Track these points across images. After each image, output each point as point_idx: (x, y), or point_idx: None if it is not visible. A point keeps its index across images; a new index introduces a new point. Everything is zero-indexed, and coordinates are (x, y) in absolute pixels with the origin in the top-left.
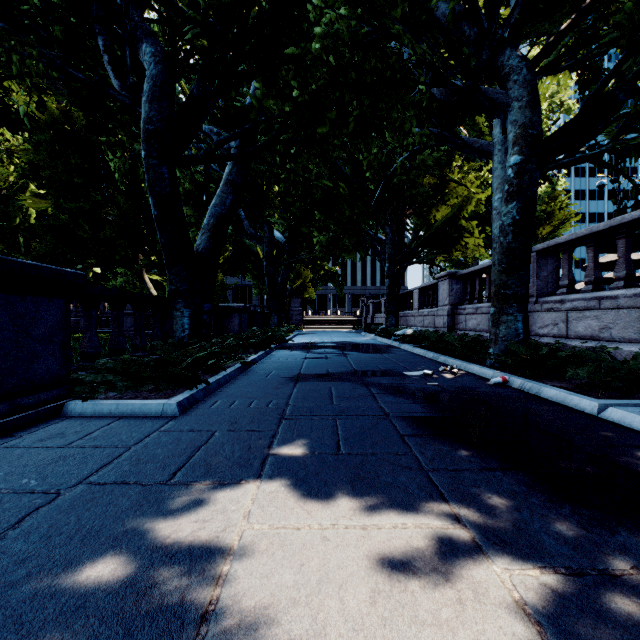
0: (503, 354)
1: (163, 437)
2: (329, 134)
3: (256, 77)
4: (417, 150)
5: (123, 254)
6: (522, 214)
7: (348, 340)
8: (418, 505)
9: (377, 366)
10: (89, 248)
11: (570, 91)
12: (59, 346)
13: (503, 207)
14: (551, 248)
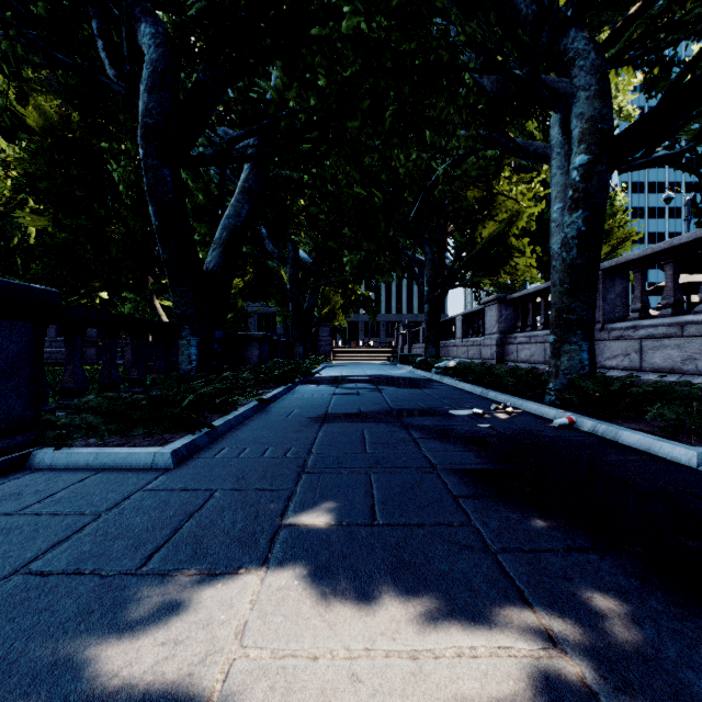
0: (565, 390)
1: (147, 499)
2: (361, 132)
3: (274, 60)
4: (462, 155)
5: (130, 277)
6: (589, 224)
7: (383, 373)
8: (490, 612)
9: (417, 404)
10: (92, 270)
11: (630, 95)
12: (25, 381)
13: (566, 217)
14: (621, 266)
